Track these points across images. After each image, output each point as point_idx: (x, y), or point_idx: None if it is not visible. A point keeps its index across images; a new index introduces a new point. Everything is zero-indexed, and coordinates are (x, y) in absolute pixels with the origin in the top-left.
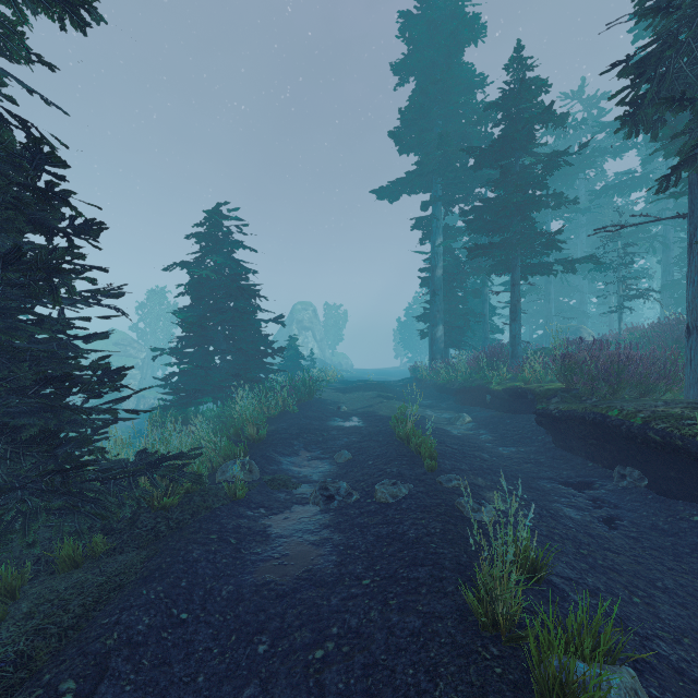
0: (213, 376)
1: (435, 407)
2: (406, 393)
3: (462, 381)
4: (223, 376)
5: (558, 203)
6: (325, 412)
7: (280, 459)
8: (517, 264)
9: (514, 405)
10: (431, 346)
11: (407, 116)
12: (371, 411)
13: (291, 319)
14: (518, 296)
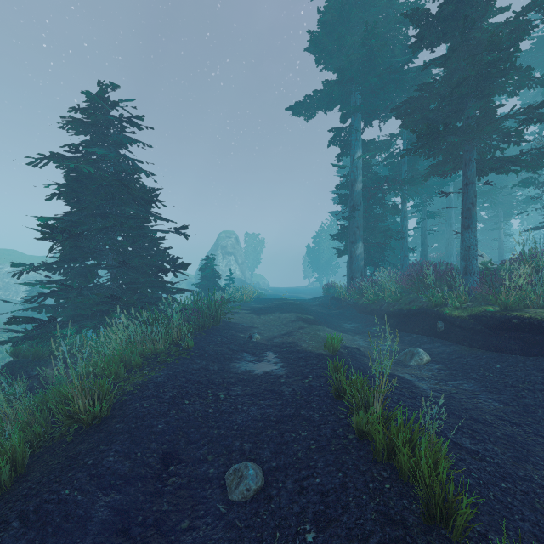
0: (86, 298)
1: (364, 332)
2: (325, 313)
3: (391, 301)
4: (103, 298)
5: (518, 86)
6: (232, 344)
7: (94, 503)
8: (471, 158)
9: (493, 339)
10: (350, 264)
11: (326, 15)
12: (291, 343)
13: (217, 245)
14: (473, 197)
